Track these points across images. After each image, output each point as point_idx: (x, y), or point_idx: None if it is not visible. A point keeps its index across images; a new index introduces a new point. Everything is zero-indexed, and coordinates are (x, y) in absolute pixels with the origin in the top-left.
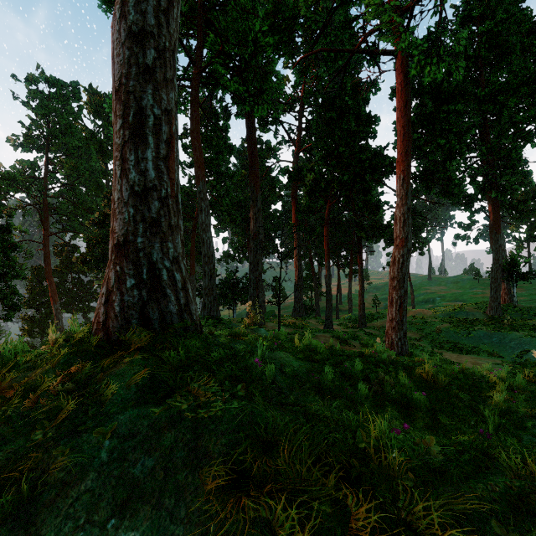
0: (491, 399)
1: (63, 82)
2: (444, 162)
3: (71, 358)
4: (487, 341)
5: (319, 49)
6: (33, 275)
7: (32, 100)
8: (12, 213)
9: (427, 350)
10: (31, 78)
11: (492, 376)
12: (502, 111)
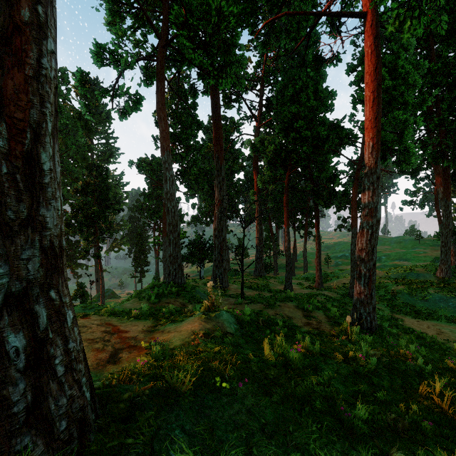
0: None
1: None
2: (401, 132)
3: None
4: (443, 305)
5: (284, 13)
6: None
7: None
8: None
9: (387, 315)
10: None
11: None
12: (455, 84)
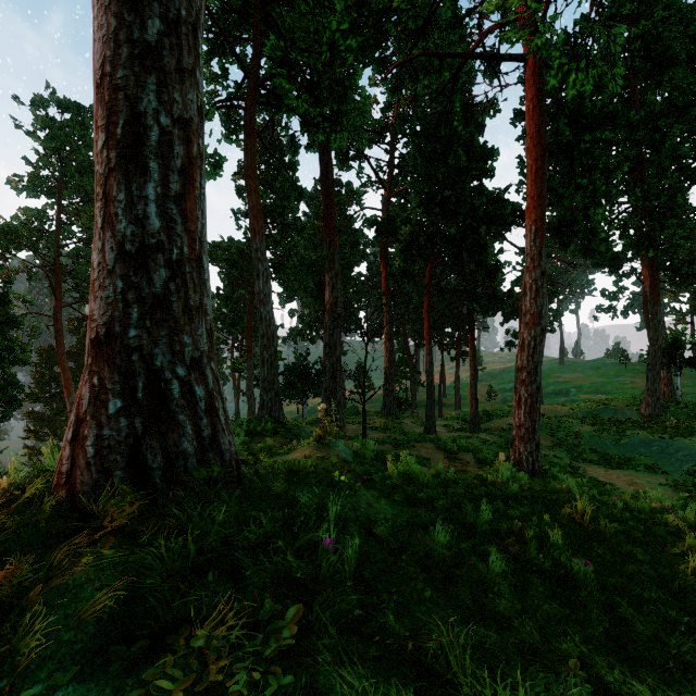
0: (684, 564)
1: (80, 106)
2: (586, 209)
3: (7, 540)
4: (645, 450)
5: (419, 53)
6: (42, 358)
7: (39, 129)
8: (11, 278)
9: (564, 464)
10: (38, 100)
11: (673, 517)
12: (663, 141)
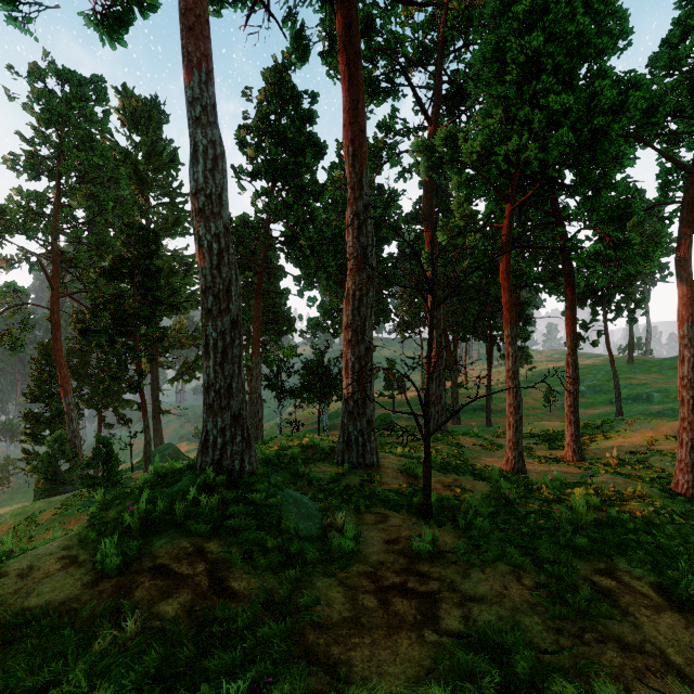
0: None
1: (81, 76)
2: None
3: None
4: None
5: None
6: (41, 354)
7: (35, 101)
8: None
9: None
10: (32, 68)
11: None
12: None
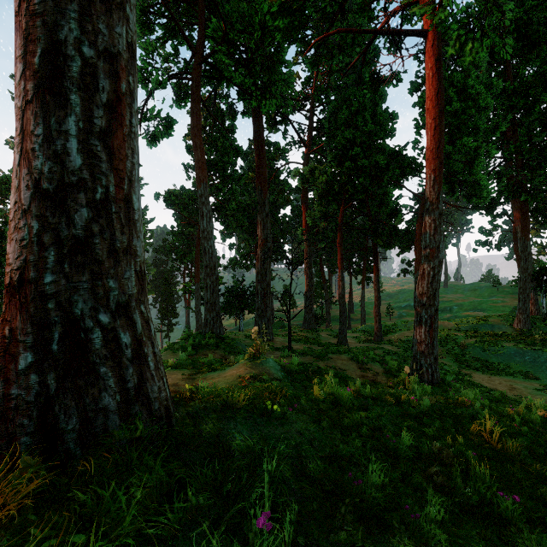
0: None
1: None
2: (471, 161)
3: None
4: (519, 359)
5: (336, 30)
6: None
7: None
8: (7, 219)
9: (454, 371)
10: None
11: None
12: (533, 106)
